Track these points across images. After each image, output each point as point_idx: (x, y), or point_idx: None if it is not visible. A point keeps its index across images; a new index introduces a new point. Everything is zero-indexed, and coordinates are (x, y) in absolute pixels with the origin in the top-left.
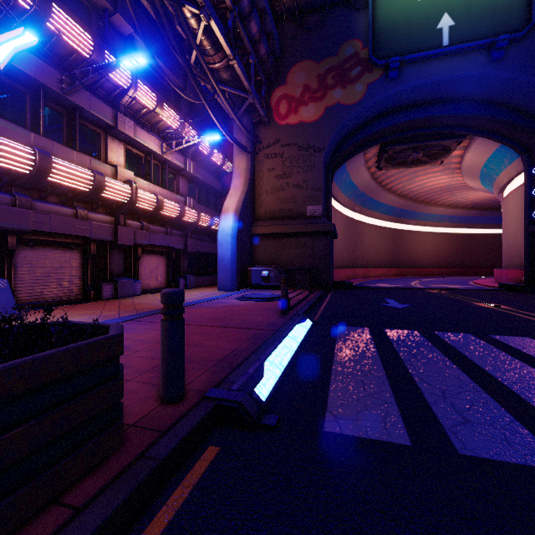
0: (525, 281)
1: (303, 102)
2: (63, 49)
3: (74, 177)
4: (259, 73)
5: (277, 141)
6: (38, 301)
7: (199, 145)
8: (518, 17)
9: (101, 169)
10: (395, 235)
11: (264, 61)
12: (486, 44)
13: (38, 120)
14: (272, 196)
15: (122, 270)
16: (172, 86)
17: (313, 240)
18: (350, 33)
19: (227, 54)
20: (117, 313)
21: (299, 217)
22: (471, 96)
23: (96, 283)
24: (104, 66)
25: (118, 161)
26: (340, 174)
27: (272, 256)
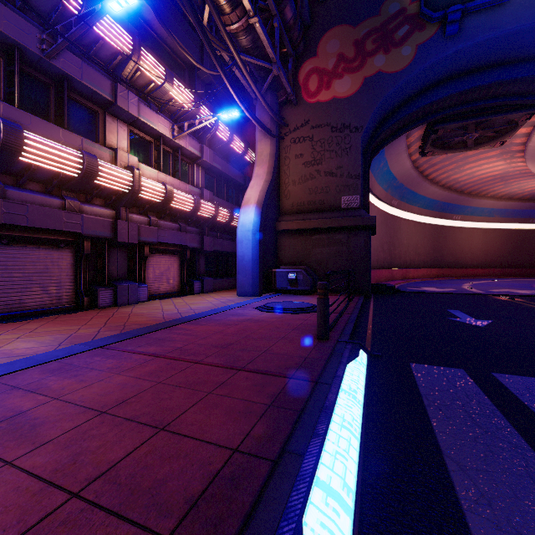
0: None
1: (336, 74)
2: (46, 3)
3: (56, 158)
4: (285, 42)
5: (305, 123)
6: (16, 311)
7: (217, 129)
8: None
9: (96, 152)
10: (437, 232)
11: (291, 27)
12: None
13: (13, 89)
14: (299, 187)
15: (125, 272)
16: (179, 49)
17: (349, 236)
18: None
19: (246, 10)
20: (96, 331)
21: (332, 210)
22: None
23: (91, 288)
24: (89, 15)
25: (120, 145)
26: (377, 162)
27: (300, 255)
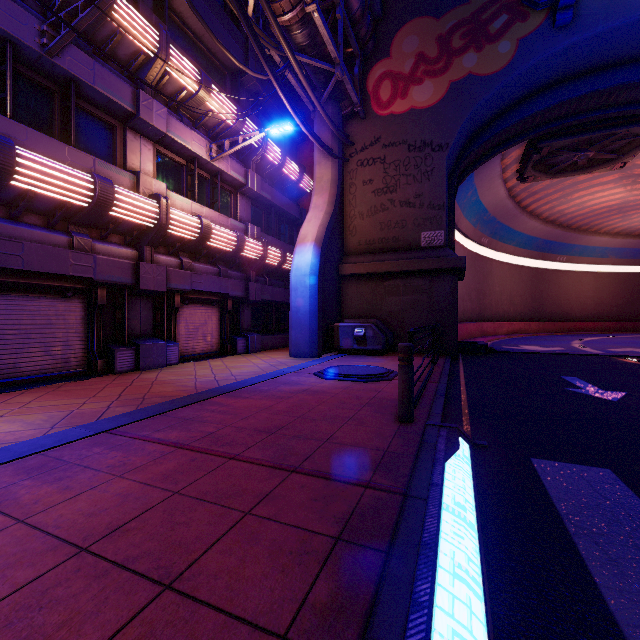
0: None
1: (414, 79)
2: None
3: (59, 183)
4: (350, 39)
5: (376, 140)
6: (9, 377)
7: (265, 150)
8: None
9: (113, 176)
10: (537, 276)
11: (358, 21)
12: None
13: (4, 94)
14: (368, 220)
15: (150, 328)
16: (217, 44)
17: (430, 282)
18: None
19: None
20: (106, 406)
21: (409, 249)
22: None
23: (107, 348)
24: None
25: (143, 168)
26: (465, 189)
27: (368, 306)
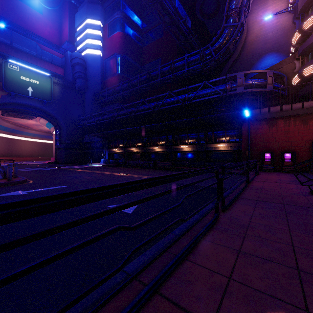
0: (55, 161)
1: None
2: None
3: None
4: None
5: None
6: None
7: None
8: (49, 97)
9: None
10: (9, 141)
11: None
12: (41, 100)
13: None
14: None
15: None
16: None
17: None
18: None
19: None
20: None
21: None
22: (39, 108)
23: None
24: None
25: None
26: None
27: None
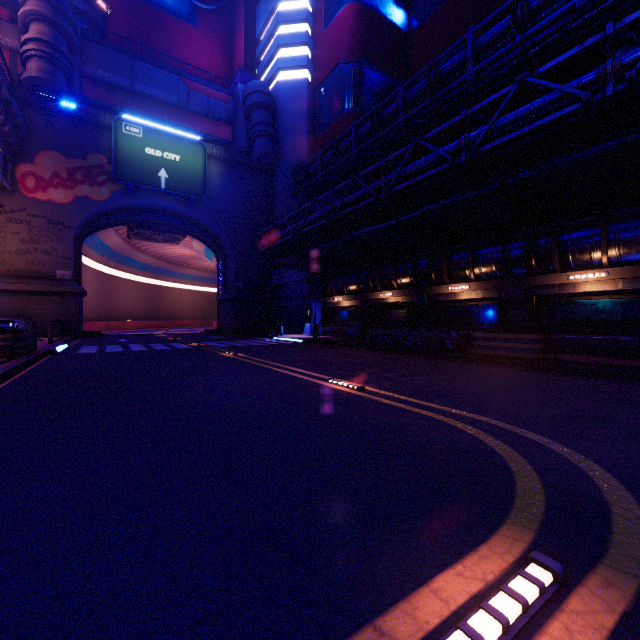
0: (217, 328)
1: (52, 185)
2: None
3: None
4: (5, 153)
5: (23, 210)
6: None
7: None
8: (200, 189)
9: None
10: (154, 290)
11: (12, 145)
12: (185, 196)
13: None
14: (17, 257)
15: None
16: None
17: (63, 298)
18: (98, 149)
19: None
20: None
21: (49, 279)
22: (184, 216)
23: None
24: None
25: None
26: (91, 237)
27: (18, 310)
